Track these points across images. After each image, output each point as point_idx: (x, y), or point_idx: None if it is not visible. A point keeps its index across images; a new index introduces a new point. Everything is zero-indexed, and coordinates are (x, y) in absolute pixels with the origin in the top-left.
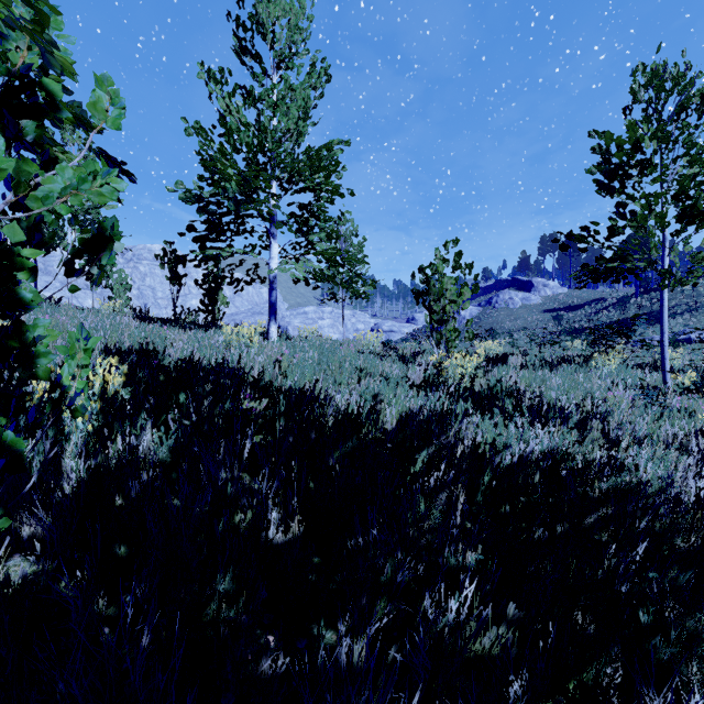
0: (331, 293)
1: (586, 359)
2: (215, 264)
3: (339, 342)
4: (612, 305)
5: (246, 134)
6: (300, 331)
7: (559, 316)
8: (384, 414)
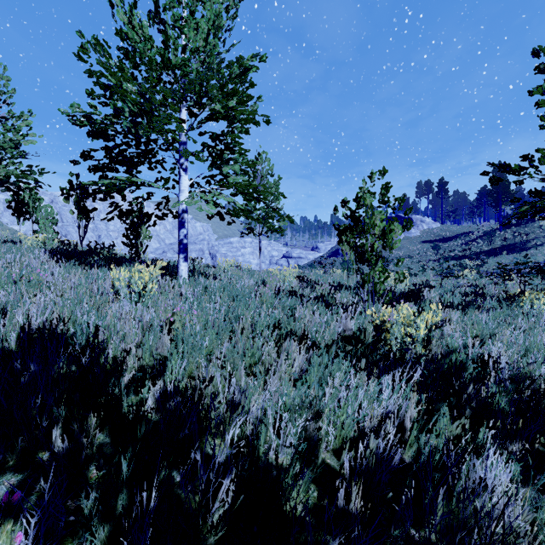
0: (248, 227)
1: (513, 298)
2: (122, 197)
3: (256, 272)
4: (479, 237)
5: (147, 47)
6: (219, 263)
7: (437, 246)
8: (321, 437)
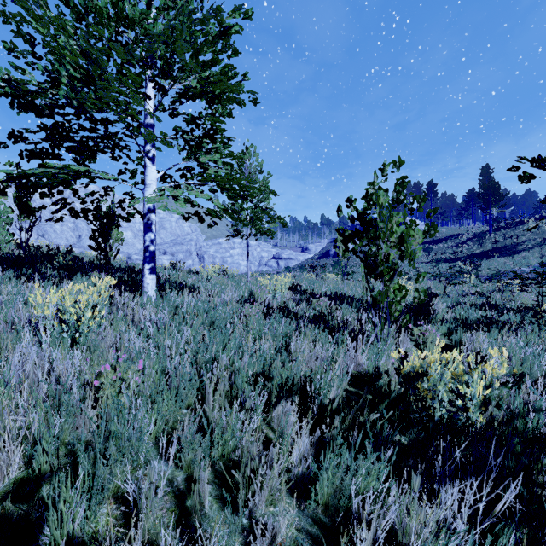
0: (235, 229)
1: (541, 315)
2: (73, 193)
3: (244, 277)
4: (469, 239)
5: None
6: (202, 270)
7: (428, 248)
8: None
